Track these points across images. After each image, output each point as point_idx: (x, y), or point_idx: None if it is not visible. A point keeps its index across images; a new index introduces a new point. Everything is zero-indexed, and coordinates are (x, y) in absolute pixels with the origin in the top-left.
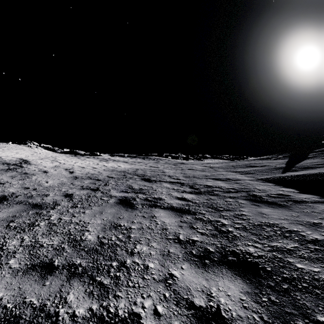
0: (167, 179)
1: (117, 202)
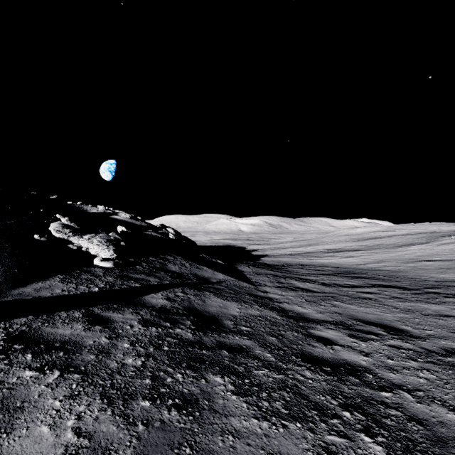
0: (373, 289)
1: (342, 273)
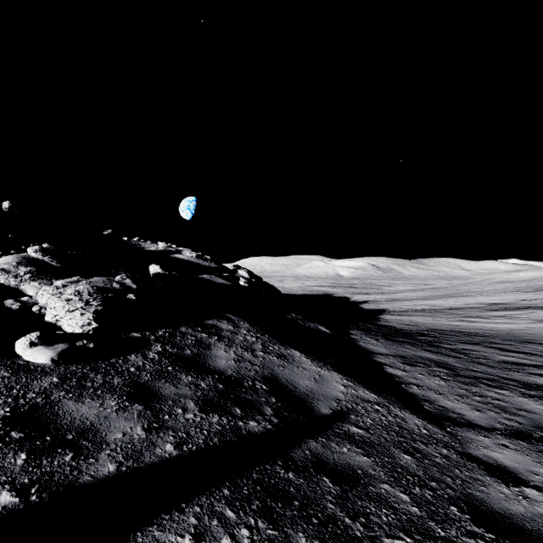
0: None
1: None
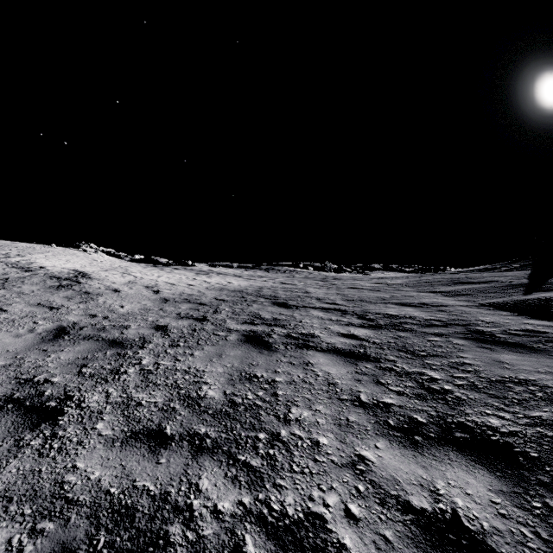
0: (317, 304)
1: (242, 339)
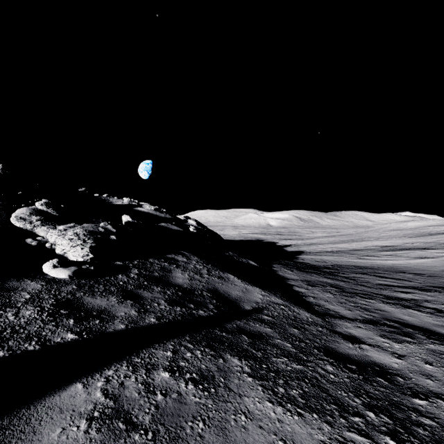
0: None
1: None
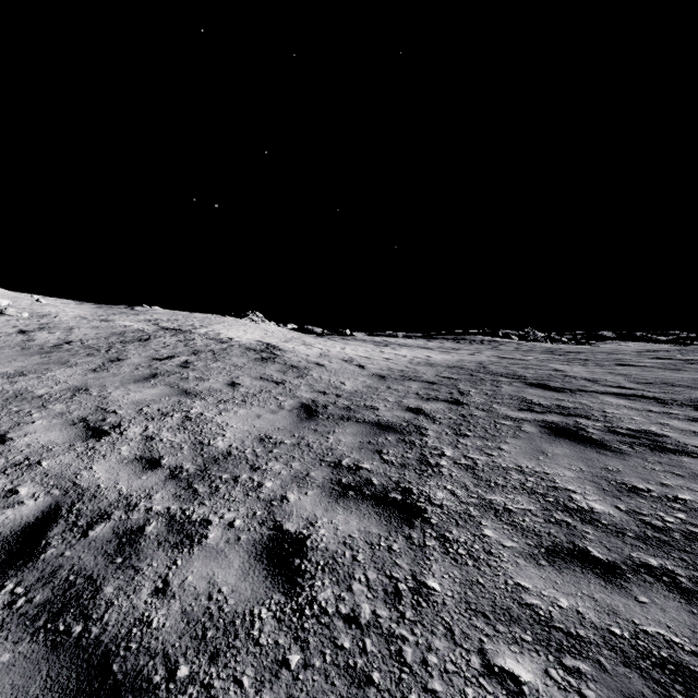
0: (597, 388)
1: (547, 432)
